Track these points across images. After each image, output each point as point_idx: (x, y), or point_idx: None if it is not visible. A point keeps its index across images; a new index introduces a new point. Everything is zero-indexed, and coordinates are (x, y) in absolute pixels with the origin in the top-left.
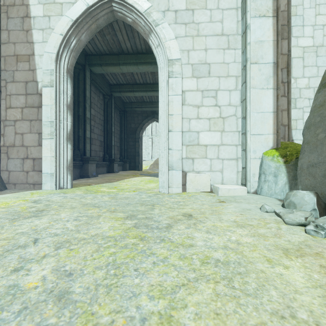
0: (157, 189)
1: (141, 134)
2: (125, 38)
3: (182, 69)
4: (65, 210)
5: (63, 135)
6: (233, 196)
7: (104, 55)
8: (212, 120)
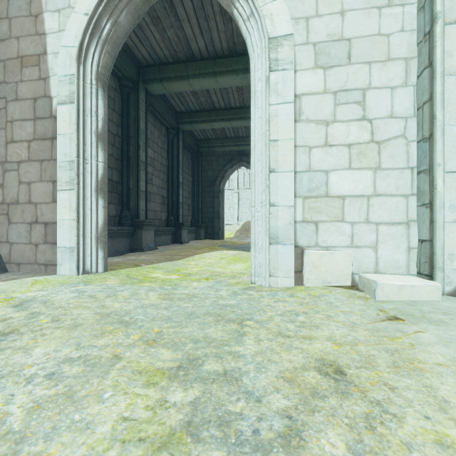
0: (248, 277)
1: (222, 185)
2: (196, 32)
3: (295, 53)
4: (55, 332)
5: (91, 184)
6: (411, 302)
7: (165, 65)
8: (355, 148)
